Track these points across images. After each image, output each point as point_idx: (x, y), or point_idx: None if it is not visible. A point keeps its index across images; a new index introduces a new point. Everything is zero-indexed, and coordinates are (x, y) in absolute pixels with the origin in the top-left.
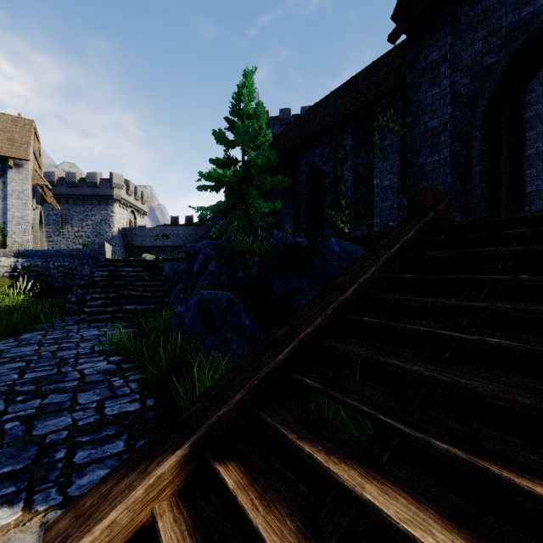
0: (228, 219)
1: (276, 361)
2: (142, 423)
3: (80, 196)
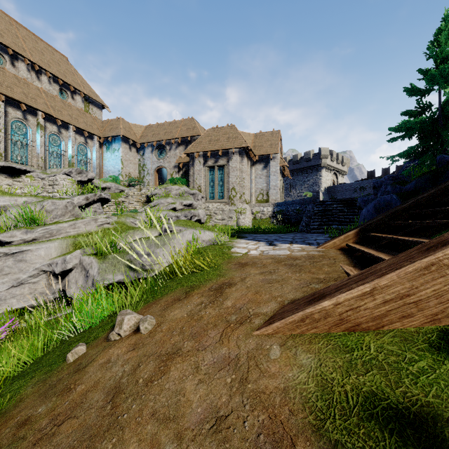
0: (419, 160)
1: (401, 207)
2: None
3: (300, 169)
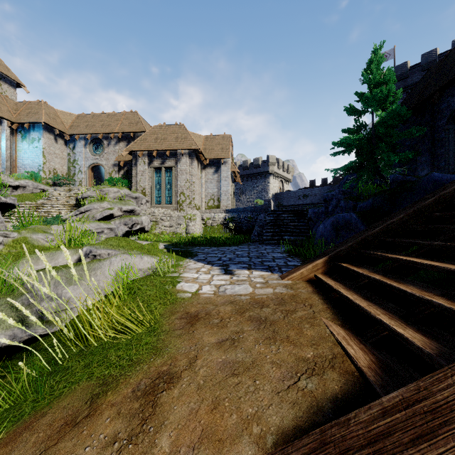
0: (358, 174)
1: (371, 232)
2: None
3: (250, 175)
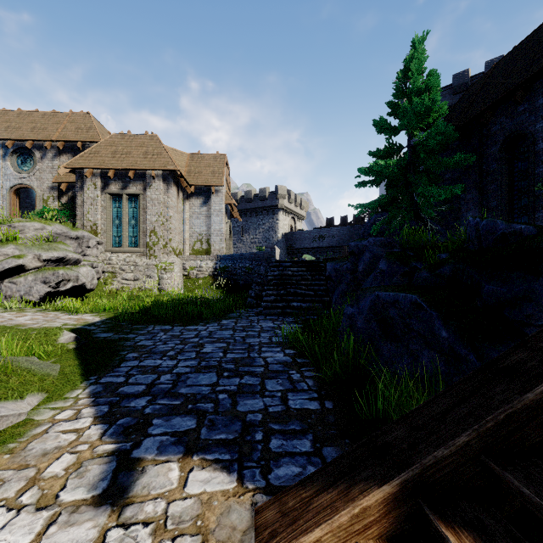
0: (390, 213)
1: (522, 401)
2: (324, 426)
3: (254, 209)
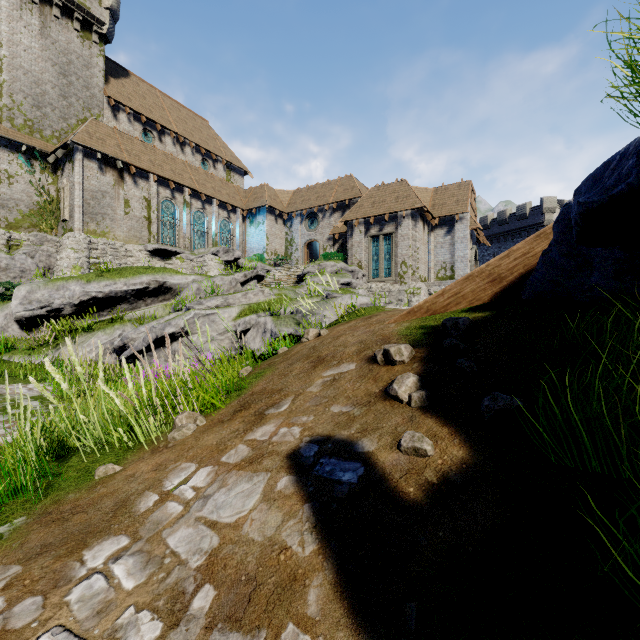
0: None
1: None
2: None
3: (509, 232)
